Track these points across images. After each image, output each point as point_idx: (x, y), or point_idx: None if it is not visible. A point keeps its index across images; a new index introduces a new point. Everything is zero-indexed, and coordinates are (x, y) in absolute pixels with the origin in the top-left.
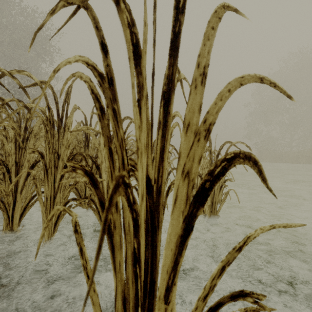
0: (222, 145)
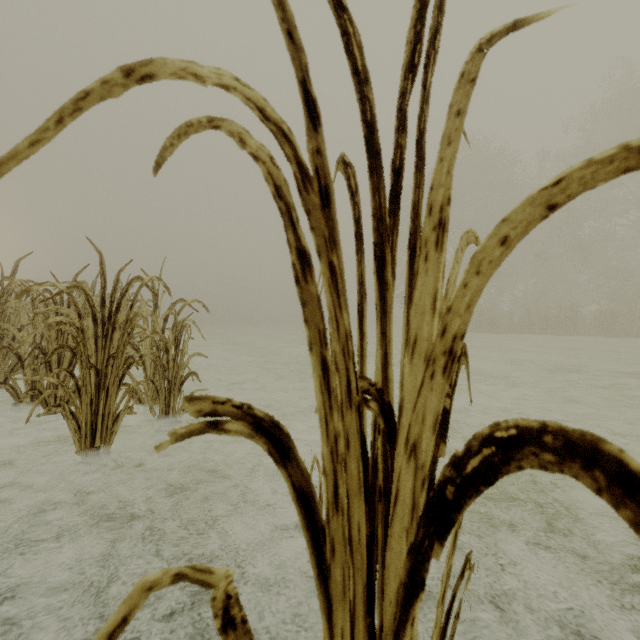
0: (127, 284)
